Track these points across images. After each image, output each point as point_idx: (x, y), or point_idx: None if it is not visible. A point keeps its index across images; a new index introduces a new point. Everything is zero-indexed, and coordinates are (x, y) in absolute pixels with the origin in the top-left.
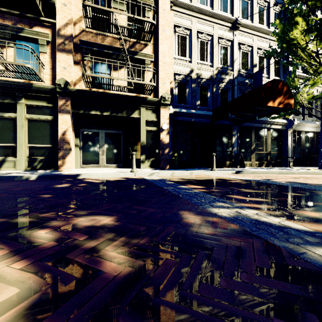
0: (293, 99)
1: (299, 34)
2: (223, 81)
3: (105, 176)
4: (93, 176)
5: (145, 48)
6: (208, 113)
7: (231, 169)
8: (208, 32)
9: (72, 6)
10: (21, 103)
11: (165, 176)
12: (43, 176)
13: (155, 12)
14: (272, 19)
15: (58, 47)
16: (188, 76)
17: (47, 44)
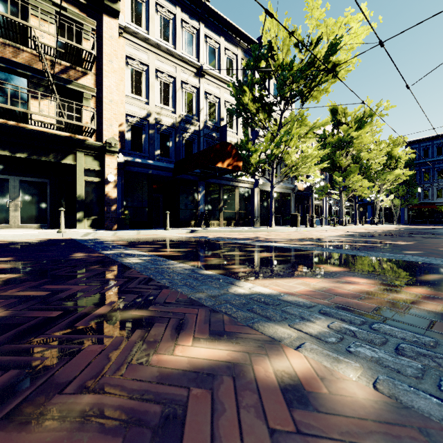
0: (241, 162)
1: (249, 101)
2: (187, 131)
3: (17, 237)
4: None
5: (84, 77)
6: (169, 165)
7: (192, 228)
8: (169, 73)
9: None
10: None
11: (103, 236)
12: None
13: (95, 40)
14: (240, 74)
15: None
16: (146, 120)
17: None
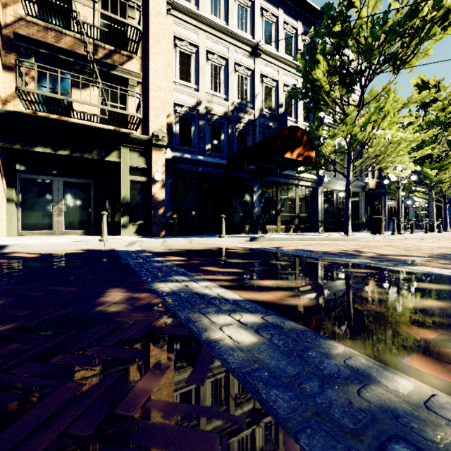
0: (314, 151)
1: (321, 75)
2: (241, 121)
3: (54, 247)
4: (31, 248)
5: (129, 61)
6: (221, 161)
7: (248, 235)
8: (221, 54)
9: None
10: None
11: (151, 246)
12: None
13: (141, 13)
14: (300, 51)
15: None
16: (195, 110)
17: None
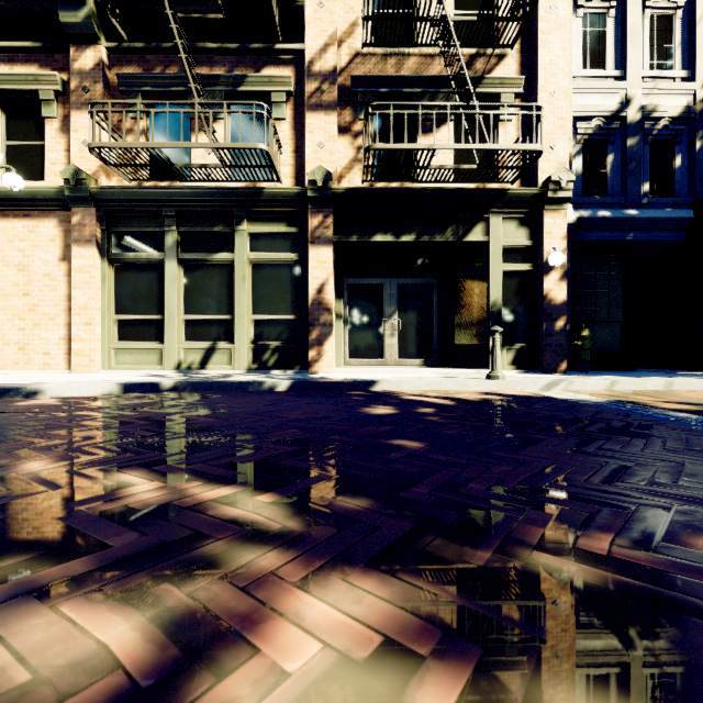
0: None
1: None
2: None
3: (433, 387)
4: (404, 386)
5: (499, 64)
6: (680, 214)
7: None
8: None
9: (335, 5)
10: (242, 232)
11: (600, 393)
12: (301, 384)
13: None
14: None
15: (308, 100)
16: (614, 120)
17: (286, 99)
